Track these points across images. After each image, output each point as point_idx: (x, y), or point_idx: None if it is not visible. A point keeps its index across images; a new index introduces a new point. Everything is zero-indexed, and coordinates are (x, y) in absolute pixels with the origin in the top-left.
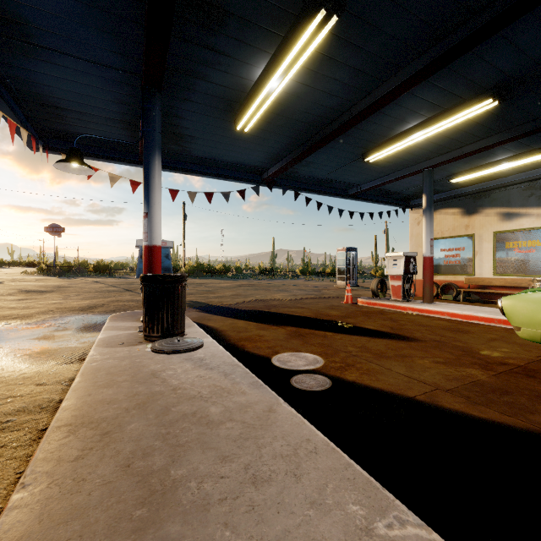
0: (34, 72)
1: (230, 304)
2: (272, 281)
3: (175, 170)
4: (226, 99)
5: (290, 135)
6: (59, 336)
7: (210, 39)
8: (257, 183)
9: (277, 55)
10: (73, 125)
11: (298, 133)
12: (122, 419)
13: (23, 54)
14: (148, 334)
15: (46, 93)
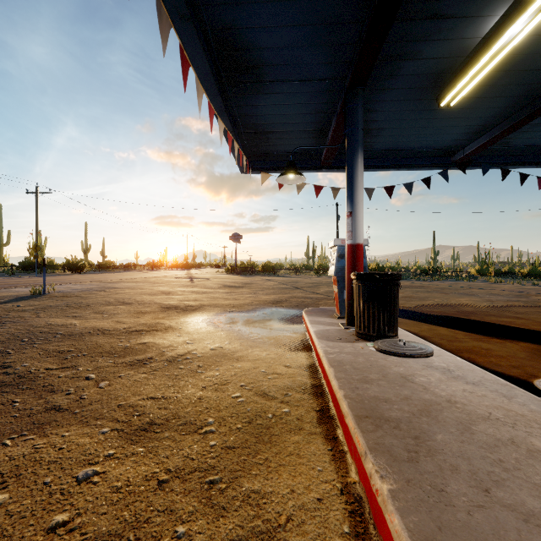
0: (257, 106)
1: (408, 307)
2: (442, 283)
3: None
4: (433, 73)
5: (514, 94)
6: (270, 324)
7: (436, 5)
8: (446, 167)
9: None
10: (274, 145)
11: (529, 88)
12: (419, 425)
13: (253, 93)
14: (362, 332)
15: (261, 122)
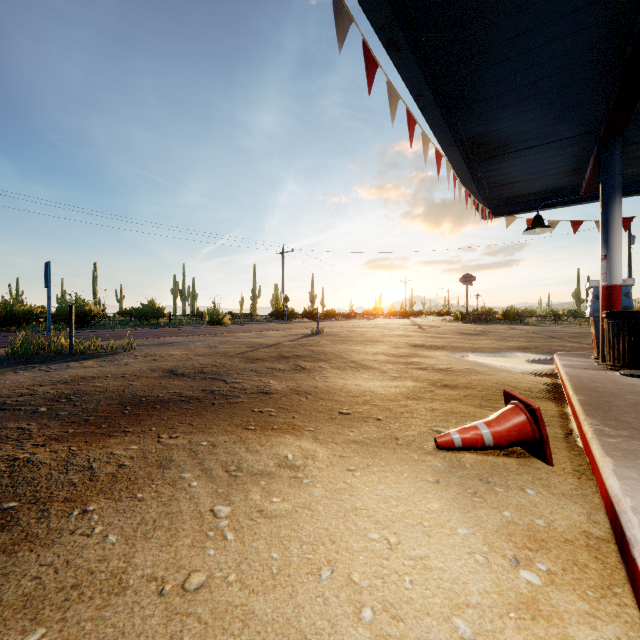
0: (502, 168)
1: None
2: None
3: (628, 194)
4: None
5: None
6: (516, 362)
7: None
8: None
9: None
10: (519, 190)
11: None
12: (618, 393)
13: (499, 161)
14: (612, 364)
15: (506, 177)
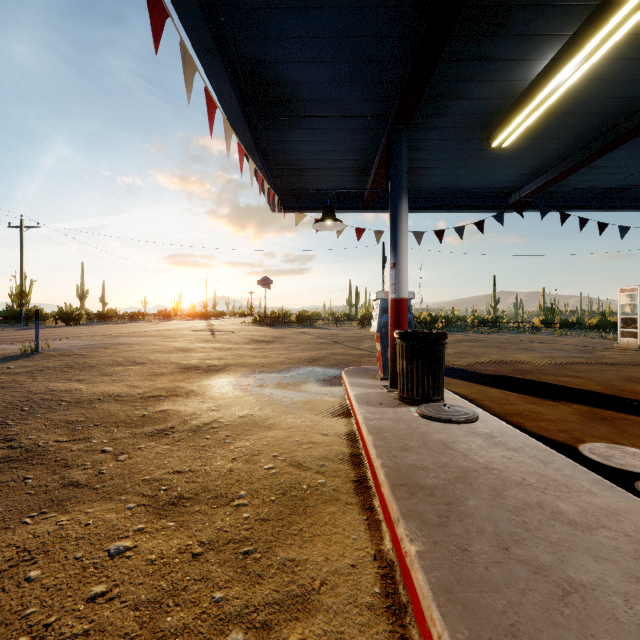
0: (291, 141)
1: (461, 365)
2: (502, 336)
3: None
4: (483, 113)
5: (569, 136)
6: (306, 387)
7: (483, 47)
8: (501, 210)
9: (579, 33)
10: (309, 182)
11: (585, 131)
12: (453, 492)
13: (287, 128)
14: (406, 396)
15: (296, 158)
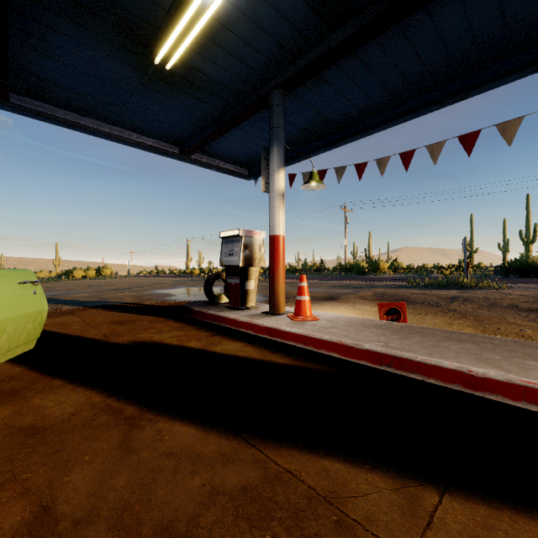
0: None
1: None
2: None
3: None
4: None
5: None
6: None
7: None
8: None
9: None
10: None
11: None
12: None
13: None
14: None
15: None
